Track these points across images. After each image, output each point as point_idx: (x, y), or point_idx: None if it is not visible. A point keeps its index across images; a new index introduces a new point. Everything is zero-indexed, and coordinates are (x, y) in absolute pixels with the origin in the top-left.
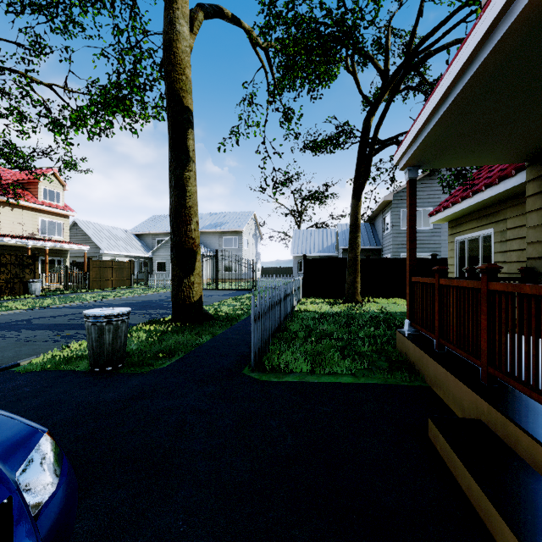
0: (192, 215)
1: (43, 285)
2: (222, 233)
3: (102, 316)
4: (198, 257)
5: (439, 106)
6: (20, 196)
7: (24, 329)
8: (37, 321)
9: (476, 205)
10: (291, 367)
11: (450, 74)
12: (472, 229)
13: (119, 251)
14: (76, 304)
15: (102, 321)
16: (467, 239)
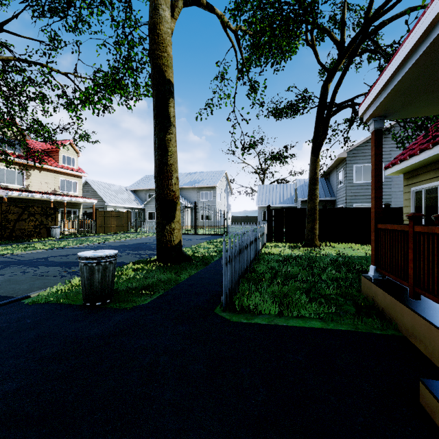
0: (173, 171)
1: (62, 230)
2: (199, 188)
3: (92, 257)
4: (178, 207)
5: (418, 44)
6: (44, 160)
7: (41, 266)
8: (53, 259)
9: (435, 156)
10: (260, 309)
11: (438, 3)
12: (429, 180)
13: (120, 203)
14: (85, 245)
15: (92, 262)
16: (424, 189)
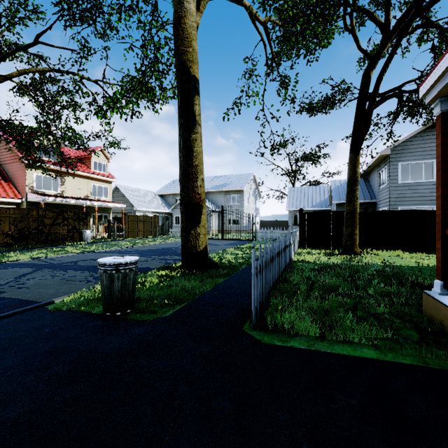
0: (198, 173)
1: (93, 234)
2: (226, 192)
3: (111, 264)
4: (203, 210)
5: None
6: (76, 166)
7: (70, 270)
8: (81, 263)
9: None
10: (296, 329)
11: None
12: None
13: (148, 208)
14: (113, 249)
15: (111, 269)
16: None
